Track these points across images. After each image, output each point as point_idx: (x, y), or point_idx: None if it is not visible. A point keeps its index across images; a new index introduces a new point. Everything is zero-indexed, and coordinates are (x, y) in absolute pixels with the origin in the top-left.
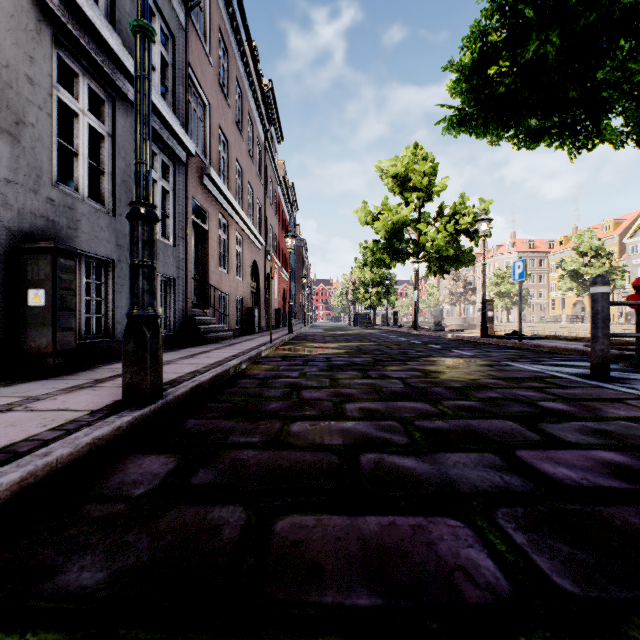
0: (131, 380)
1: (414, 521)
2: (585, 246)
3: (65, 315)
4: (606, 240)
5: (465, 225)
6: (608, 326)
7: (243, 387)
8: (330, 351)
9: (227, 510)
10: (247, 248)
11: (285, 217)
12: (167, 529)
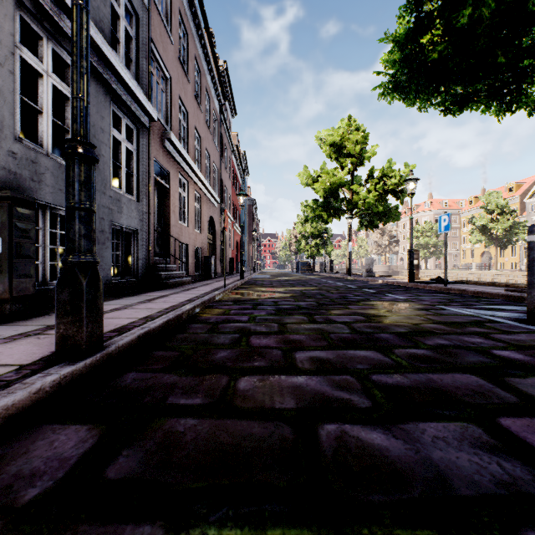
0: (65, 331)
1: None
2: (492, 205)
3: (22, 262)
4: (509, 200)
5: (392, 186)
6: None
7: (193, 333)
8: (277, 295)
9: None
10: (205, 205)
11: (238, 180)
12: None
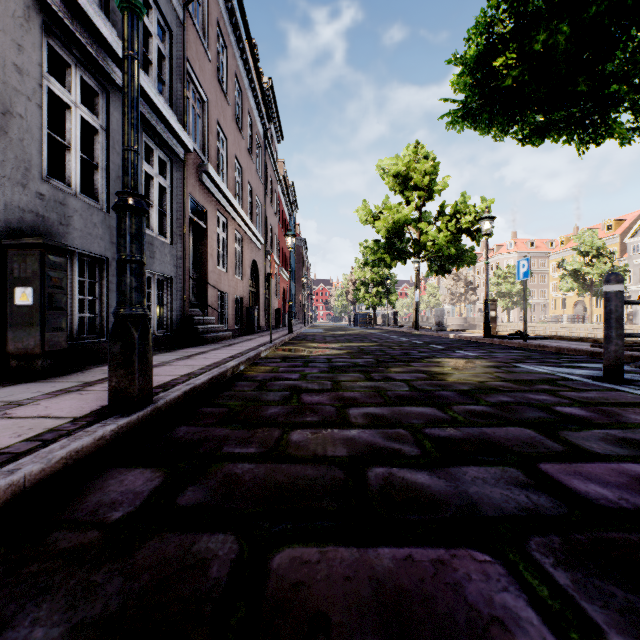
0: (118, 384)
1: (434, 554)
2: (586, 246)
3: (54, 314)
4: (607, 240)
5: (467, 224)
6: (622, 326)
7: (240, 390)
8: (331, 352)
9: (216, 539)
10: (246, 247)
11: (285, 216)
12: (144, 565)
